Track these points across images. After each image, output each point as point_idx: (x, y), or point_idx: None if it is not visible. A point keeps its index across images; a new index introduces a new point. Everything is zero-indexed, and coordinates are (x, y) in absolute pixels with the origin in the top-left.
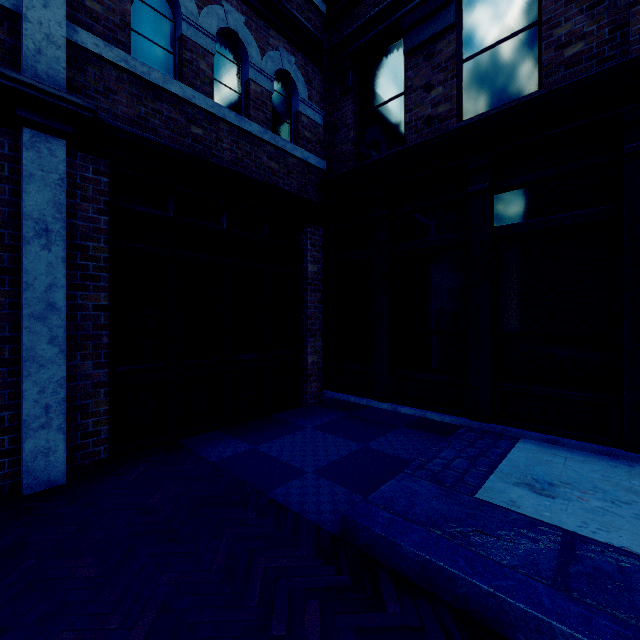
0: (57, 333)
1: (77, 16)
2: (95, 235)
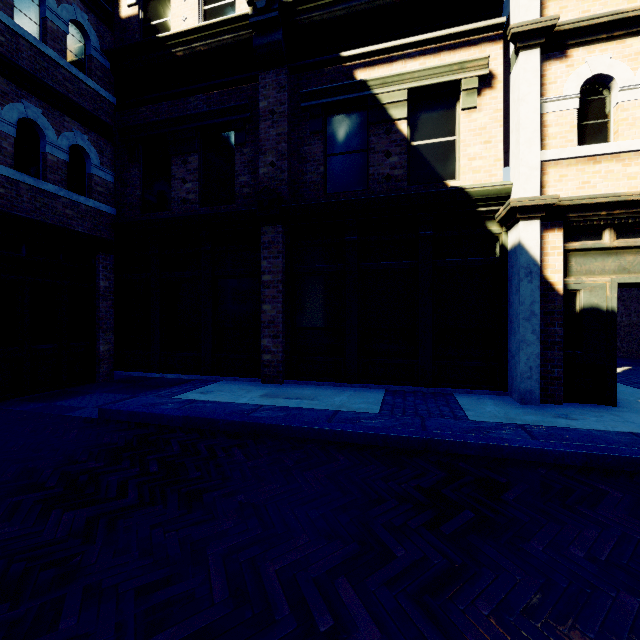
0: None
1: None
2: None
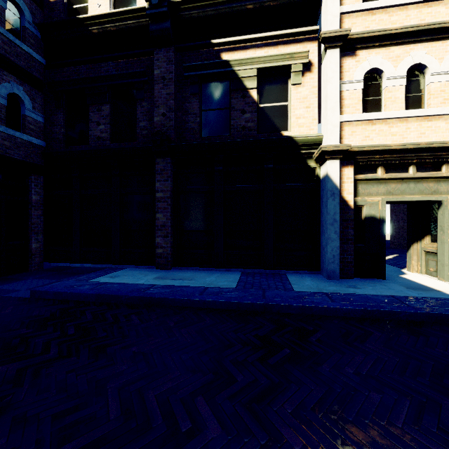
0: None
1: None
2: None
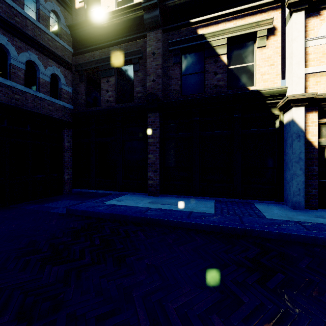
0: None
1: None
2: None
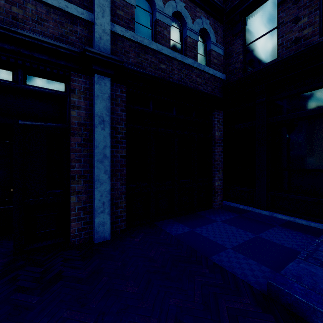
0: (107, 168)
1: (114, 19)
2: (120, 122)
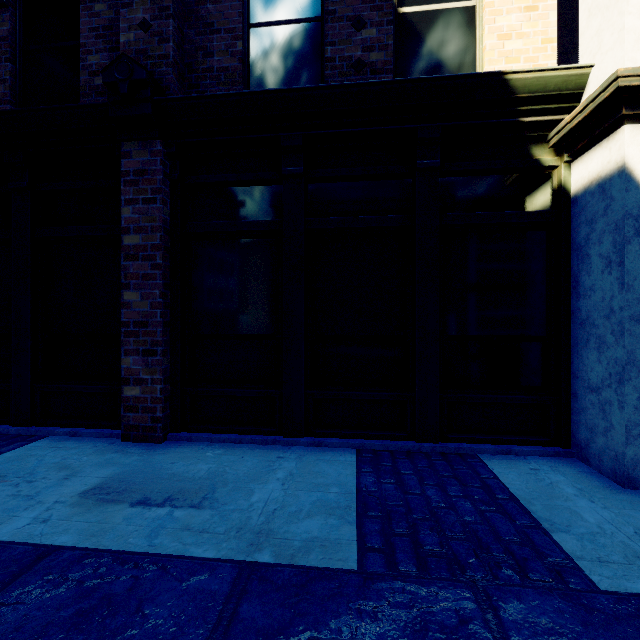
0: None
1: None
2: None
